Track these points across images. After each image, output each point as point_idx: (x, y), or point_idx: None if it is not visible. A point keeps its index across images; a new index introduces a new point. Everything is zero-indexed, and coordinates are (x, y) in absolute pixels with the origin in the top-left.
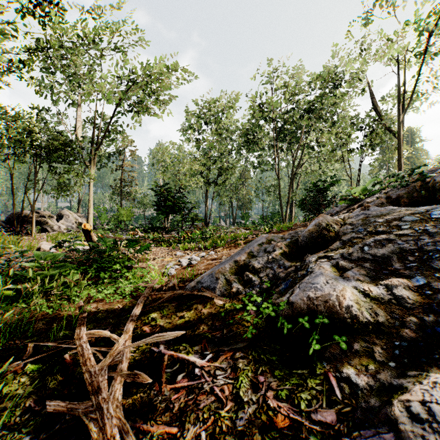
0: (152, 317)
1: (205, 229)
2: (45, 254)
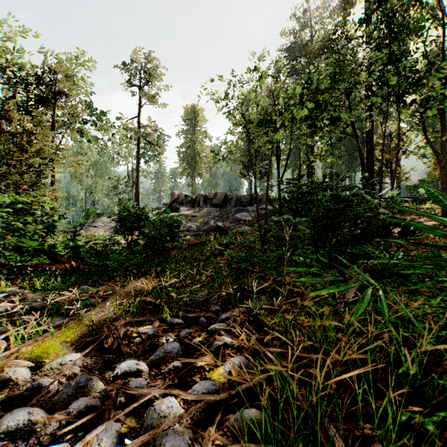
0: None
1: None
2: None
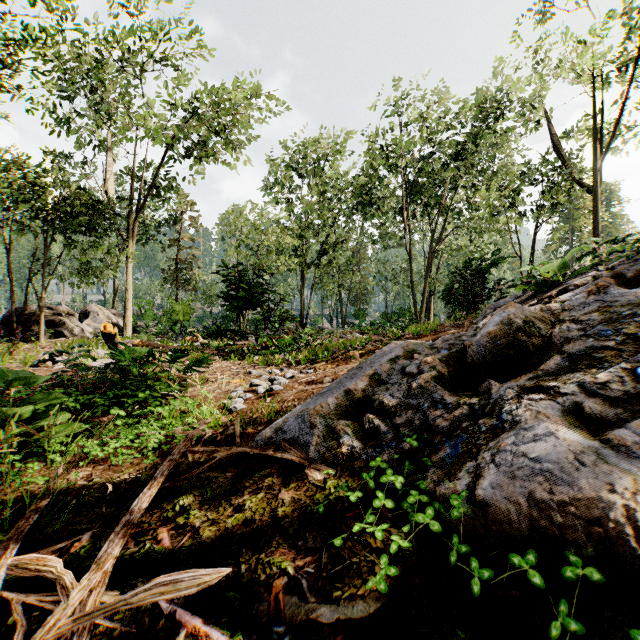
0: (183, 504)
1: (300, 333)
2: (11, 376)
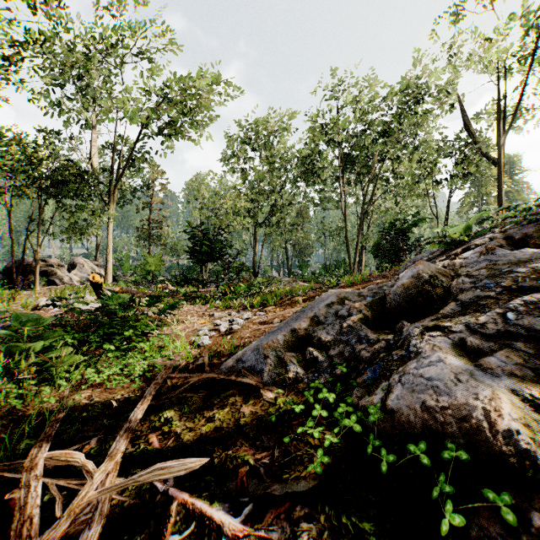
0: (167, 417)
1: (253, 281)
2: (25, 318)
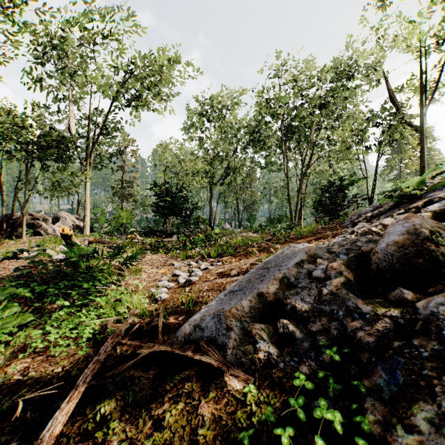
0: (104, 413)
1: (210, 232)
2: None
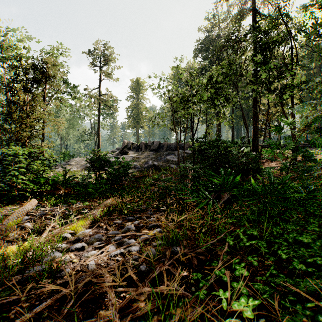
0: None
1: None
2: None
